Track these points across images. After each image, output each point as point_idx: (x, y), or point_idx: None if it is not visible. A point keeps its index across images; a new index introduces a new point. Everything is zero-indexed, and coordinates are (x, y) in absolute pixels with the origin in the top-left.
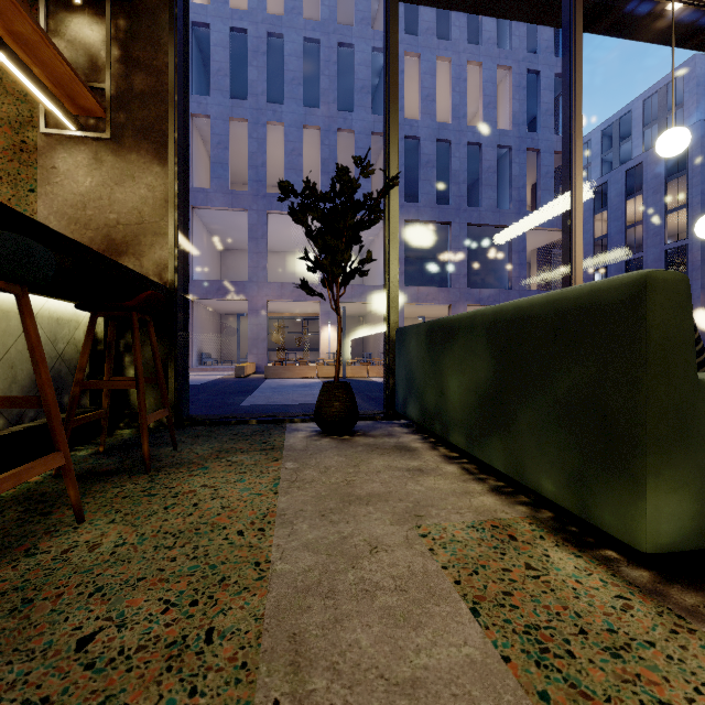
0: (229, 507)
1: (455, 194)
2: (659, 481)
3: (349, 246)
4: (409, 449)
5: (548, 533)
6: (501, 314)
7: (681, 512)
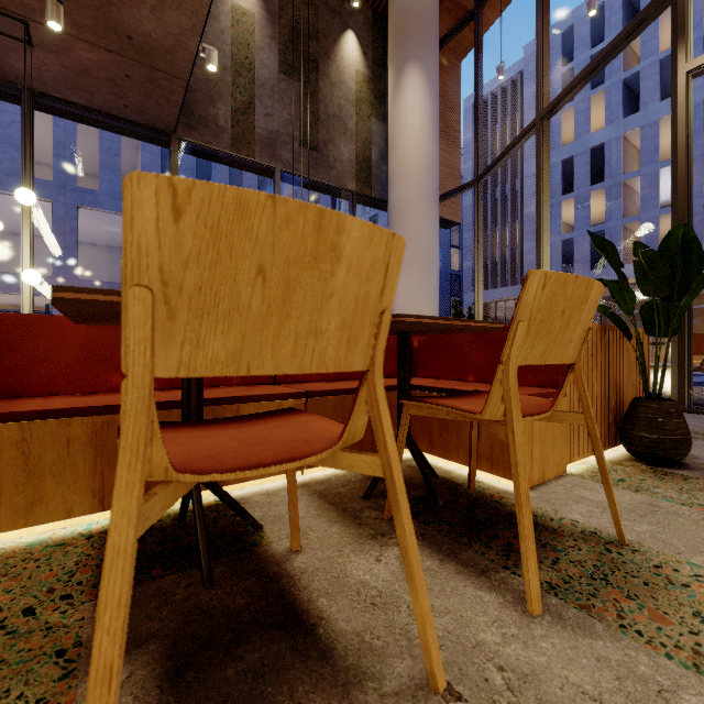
0: None
1: None
2: None
3: None
4: None
5: None
6: None
7: None
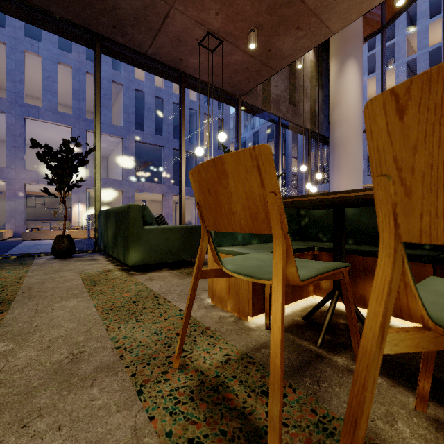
0: (5, 277)
1: (166, 130)
2: (132, 249)
3: (71, 174)
4: (95, 259)
5: (120, 270)
6: (116, 210)
7: (138, 256)
